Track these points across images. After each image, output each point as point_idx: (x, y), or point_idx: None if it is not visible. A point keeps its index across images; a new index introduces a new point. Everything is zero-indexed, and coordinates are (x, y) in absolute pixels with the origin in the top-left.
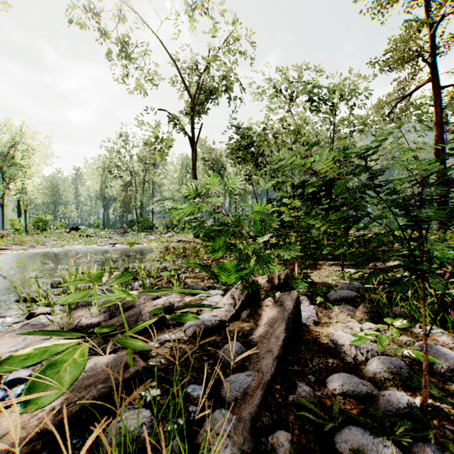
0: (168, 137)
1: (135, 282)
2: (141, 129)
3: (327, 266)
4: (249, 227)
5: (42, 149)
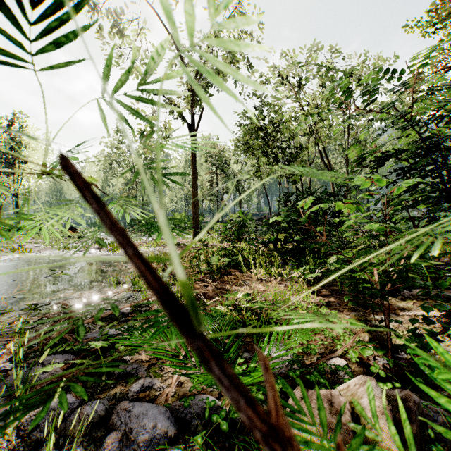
0: (164, 126)
1: (6, 378)
2: (135, 118)
3: (398, 300)
4: (256, 227)
5: (40, 146)
